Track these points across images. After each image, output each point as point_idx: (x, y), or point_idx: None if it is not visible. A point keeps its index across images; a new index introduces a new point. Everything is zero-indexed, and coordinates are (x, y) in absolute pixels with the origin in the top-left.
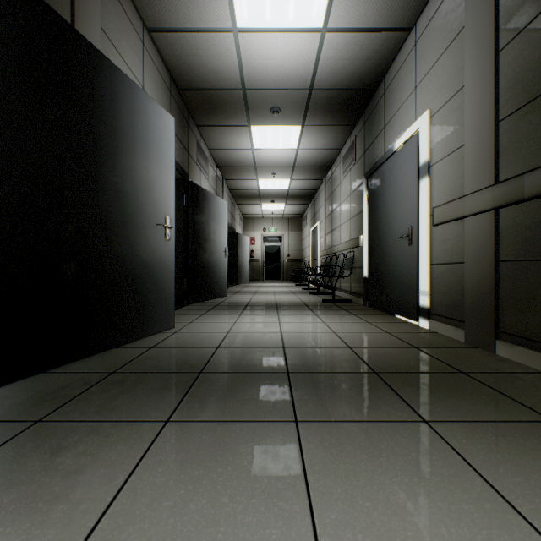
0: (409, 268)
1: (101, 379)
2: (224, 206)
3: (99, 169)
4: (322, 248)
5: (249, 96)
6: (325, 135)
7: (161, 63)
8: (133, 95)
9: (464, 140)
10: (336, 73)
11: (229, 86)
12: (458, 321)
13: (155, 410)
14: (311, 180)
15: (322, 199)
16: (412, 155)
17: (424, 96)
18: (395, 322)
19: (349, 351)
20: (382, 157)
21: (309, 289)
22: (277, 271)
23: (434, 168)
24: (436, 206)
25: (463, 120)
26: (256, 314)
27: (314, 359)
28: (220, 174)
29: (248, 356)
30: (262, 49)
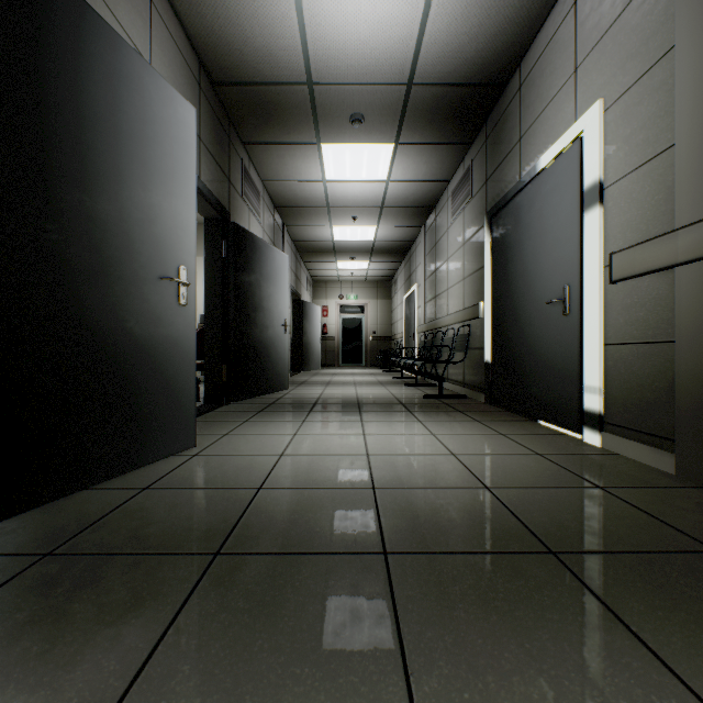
0: (565, 350)
1: (13, 576)
2: (283, 261)
3: (40, 172)
4: (421, 322)
5: (319, 96)
6: (427, 159)
7: (182, 38)
8: (116, 54)
9: (675, 137)
10: (447, 58)
11: (288, 79)
12: (660, 438)
13: (82, 688)
14: (405, 227)
15: (421, 254)
16: (569, 175)
17: (592, 80)
18: (543, 434)
19: (488, 495)
20: (516, 184)
21: (403, 378)
22: (358, 353)
23: (610, 191)
24: (617, 251)
25: (671, 105)
26: (328, 420)
27: (431, 517)
28: (279, 218)
29: (310, 508)
30: (337, 14)
